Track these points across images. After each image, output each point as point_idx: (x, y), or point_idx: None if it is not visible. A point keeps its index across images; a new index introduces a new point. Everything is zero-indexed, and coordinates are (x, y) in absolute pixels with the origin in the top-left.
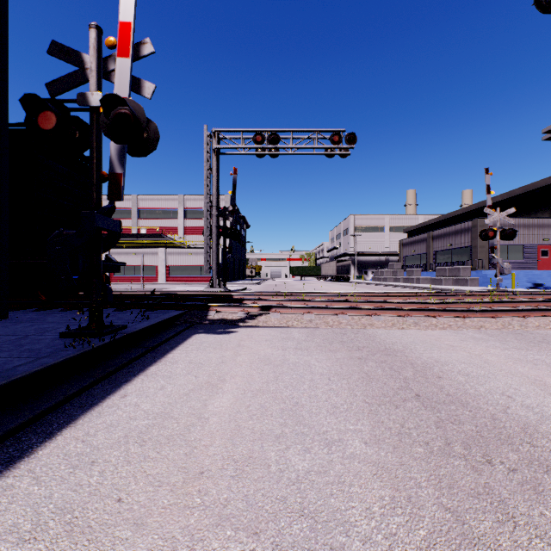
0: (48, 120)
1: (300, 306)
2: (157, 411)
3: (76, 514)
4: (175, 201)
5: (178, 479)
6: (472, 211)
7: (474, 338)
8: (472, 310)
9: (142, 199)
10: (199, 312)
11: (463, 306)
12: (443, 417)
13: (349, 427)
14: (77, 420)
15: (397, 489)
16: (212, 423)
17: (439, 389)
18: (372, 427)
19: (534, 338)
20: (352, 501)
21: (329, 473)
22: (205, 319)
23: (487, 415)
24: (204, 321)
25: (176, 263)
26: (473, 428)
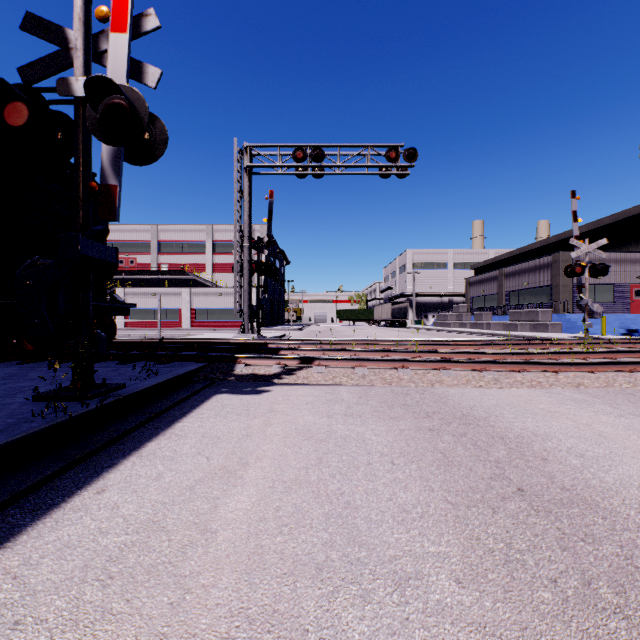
0: (18, 114)
1: (350, 358)
2: (143, 519)
3: None
4: (202, 232)
5: None
6: (551, 244)
7: (575, 400)
8: (565, 363)
9: (163, 230)
10: (223, 366)
11: (551, 358)
12: (567, 529)
13: (429, 548)
14: (19, 535)
15: None
16: (221, 540)
17: (549, 479)
18: (463, 548)
19: None
20: None
21: None
22: (230, 375)
23: (631, 525)
24: (229, 377)
25: (202, 306)
26: (617, 550)
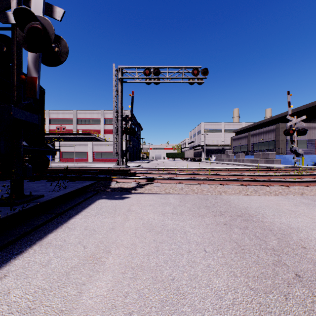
0: None
1: (174, 178)
2: (23, 306)
3: None
4: (98, 114)
5: None
6: (274, 119)
7: (304, 203)
8: (292, 181)
9: (79, 113)
10: (105, 182)
11: (281, 178)
12: None
13: None
14: None
15: None
16: None
17: (314, 265)
18: None
19: None
20: None
21: None
22: (108, 188)
23: None
24: (107, 189)
25: (99, 151)
26: None
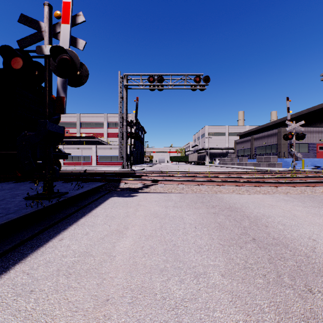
0: (17, 63)
1: (176, 180)
2: (82, 251)
3: None
4: (102, 117)
5: (90, 305)
6: (277, 123)
7: (284, 200)
8: (281, 182)
9: (82, 116)
10: (114, 184)
11: (275, 180)
12: (273, 255)
13: (210, 263)
14: (26, 257)
15: (248, 314)
16: (117, 259)
17: (267, 234)
18: (226, 263)
19: (321, 200)
20: None
21: (198, 300)
22: (118, 188)
23: (302, 253)
24: (117, 189)
25: (102, 154)
26: (294, 263)
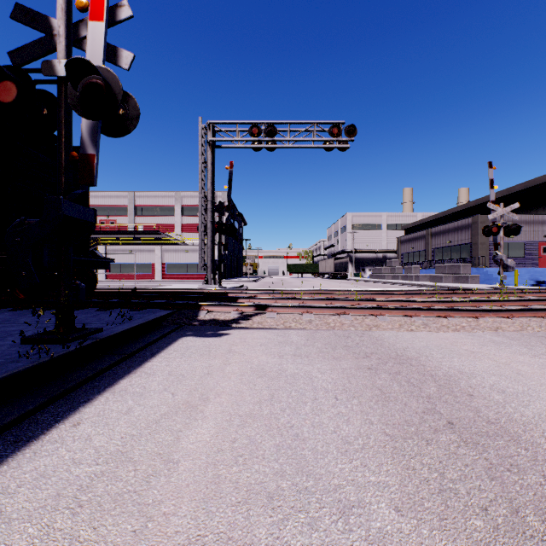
0: (7, 92)
1: (299, 306)
2: (113, 450)
3: None
4: (172, 198)
5: None
6: (471, 208)
7: (494, 342)
8: (485, 309)
9: (139, 196)
10: (189, 312)
11: (472, 305)
12: (494, 459)
13: (370, 478)
14: None
15: None
16: (182, 470)
17: (475, 413)
18: (401, 478)
19: None
20: None
21: None
22: (195, 320)
23: None
24: (194, 322)
25: (172, 261)
26: (540, 480)
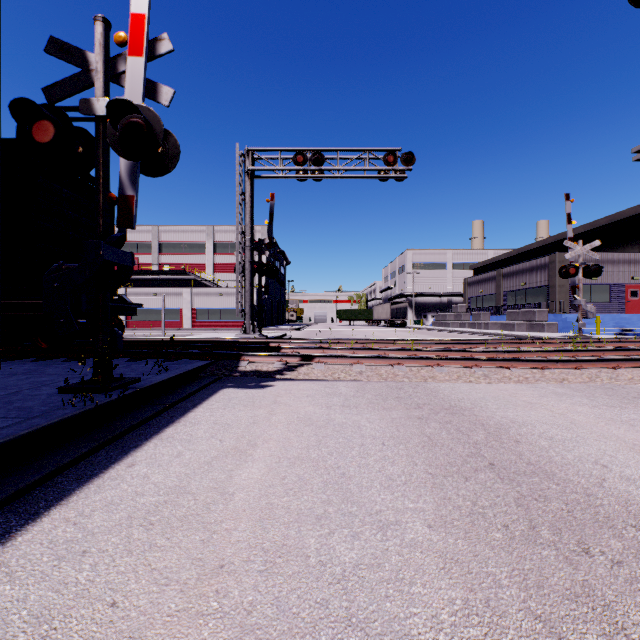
0: (45, 132)
1: (349, 356)
2: (171, 485)
3: (55, 624)
4: (202, 233)
5: (191, 574)
6: (549, 244)
7: (556, 394)
8: (552, 360)
9: (164, 231)
10: (228, 363)
11: (541, 356)
12: (525, 492)
13: (409, 505)
14: (70, 496)
15: (471, 589)
16: (237, 499)
17: (518, 456)
18: (437, 505)
19: (627, 394)
20: (414, 606)
21: (383, 567)
22: (235, 371)
23: (579, 489)
24: (234, 373)
25: (203, 306)
26: (562, 506)
